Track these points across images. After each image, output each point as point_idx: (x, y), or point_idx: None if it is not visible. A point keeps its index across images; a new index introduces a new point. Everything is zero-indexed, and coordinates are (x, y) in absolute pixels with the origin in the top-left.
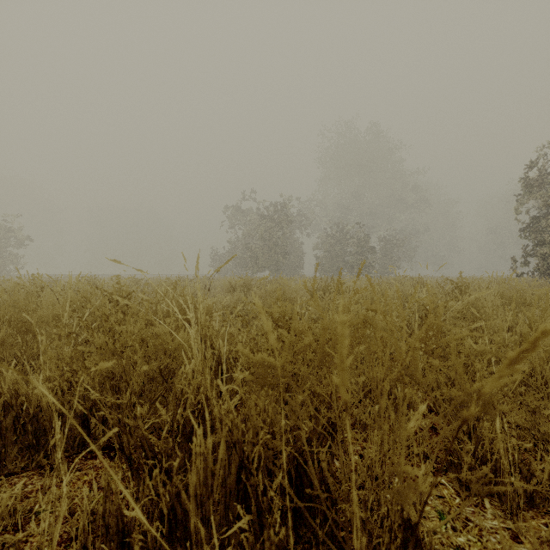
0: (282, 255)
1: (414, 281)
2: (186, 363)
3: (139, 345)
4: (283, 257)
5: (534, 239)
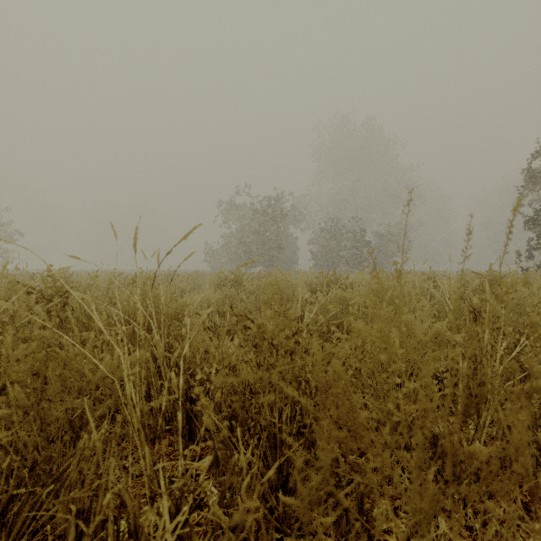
0: (276, 250)
1: (426, 275)
2: (93, 429)
3: (34, 379)
4: (277, 252)
5: (540, 232)
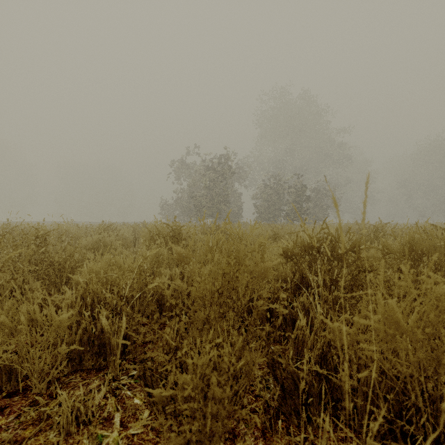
0: (224, 203)
1: None
2: None
3: None
4: (224, 205)
5: None
